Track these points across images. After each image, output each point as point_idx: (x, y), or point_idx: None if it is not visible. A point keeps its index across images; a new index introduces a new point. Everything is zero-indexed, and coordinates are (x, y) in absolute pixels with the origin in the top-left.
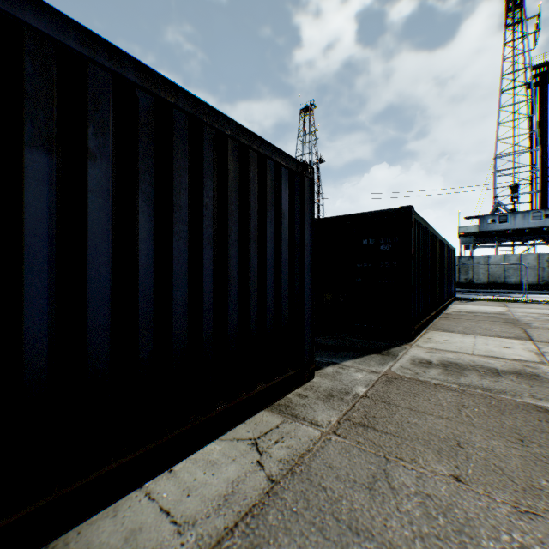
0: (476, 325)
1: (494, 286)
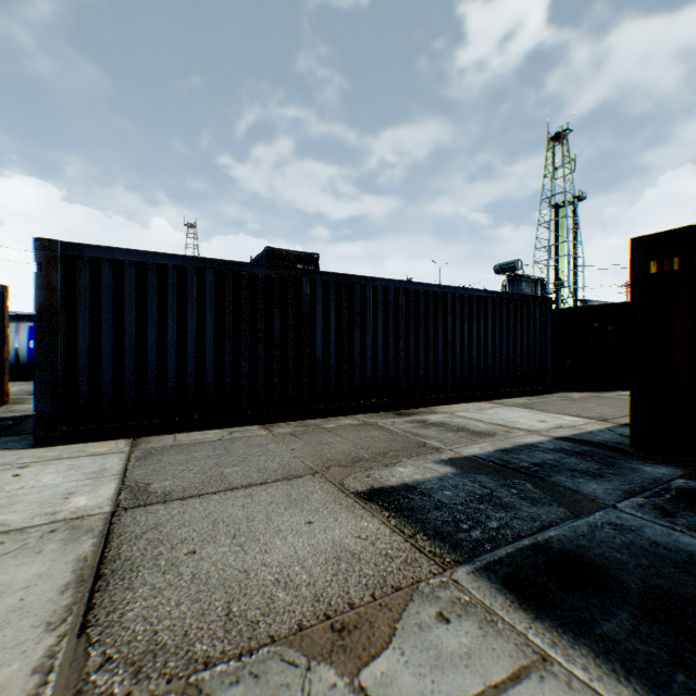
0: None
1: None
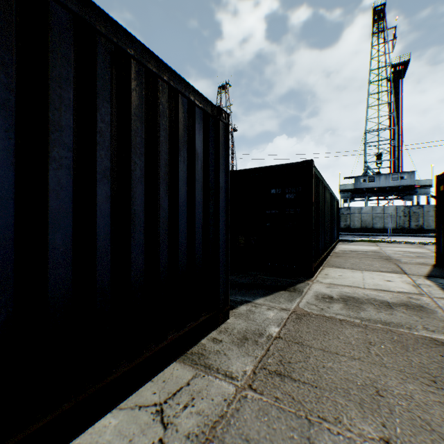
0: (360, 262)
1: (365, 231)
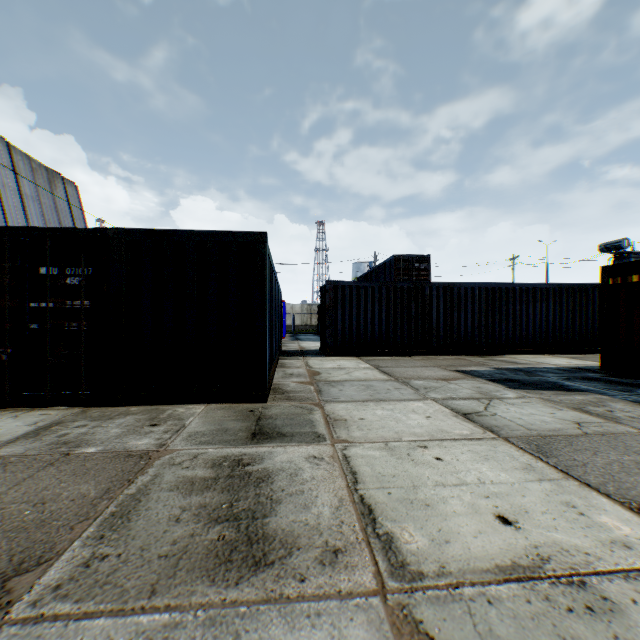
0: None
1: None
